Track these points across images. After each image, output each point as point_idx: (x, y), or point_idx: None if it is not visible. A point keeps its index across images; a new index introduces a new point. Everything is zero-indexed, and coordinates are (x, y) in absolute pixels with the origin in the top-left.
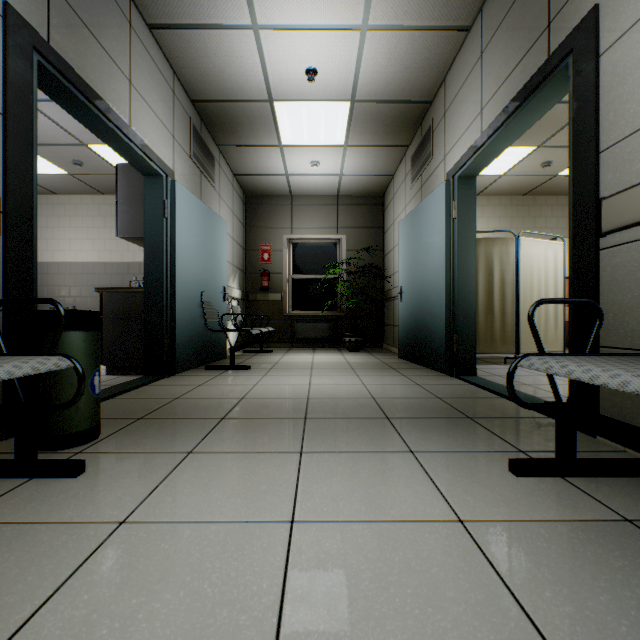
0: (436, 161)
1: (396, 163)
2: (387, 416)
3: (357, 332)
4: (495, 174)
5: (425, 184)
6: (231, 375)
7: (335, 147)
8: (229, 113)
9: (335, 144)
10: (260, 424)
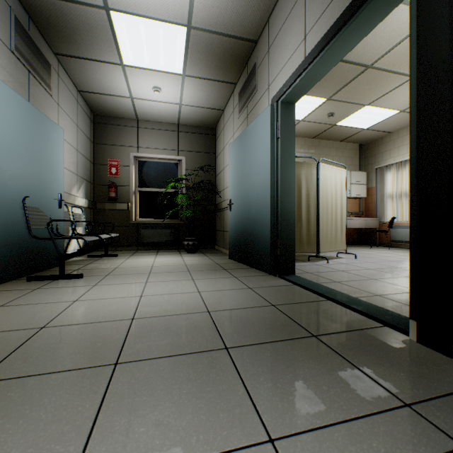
0: (261, 92)
1: (226, 99)
2: (225, 344)
3: (194, 236)
4: (297, 119)
5: (251, 113)
6: (54, 287)
7: (174, 75)
8: (61, 15)
9: (174, 72)
10: (32, 393)
